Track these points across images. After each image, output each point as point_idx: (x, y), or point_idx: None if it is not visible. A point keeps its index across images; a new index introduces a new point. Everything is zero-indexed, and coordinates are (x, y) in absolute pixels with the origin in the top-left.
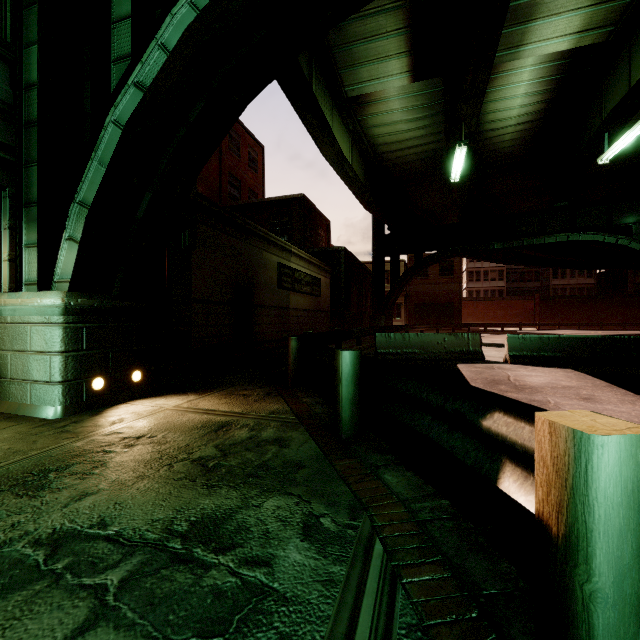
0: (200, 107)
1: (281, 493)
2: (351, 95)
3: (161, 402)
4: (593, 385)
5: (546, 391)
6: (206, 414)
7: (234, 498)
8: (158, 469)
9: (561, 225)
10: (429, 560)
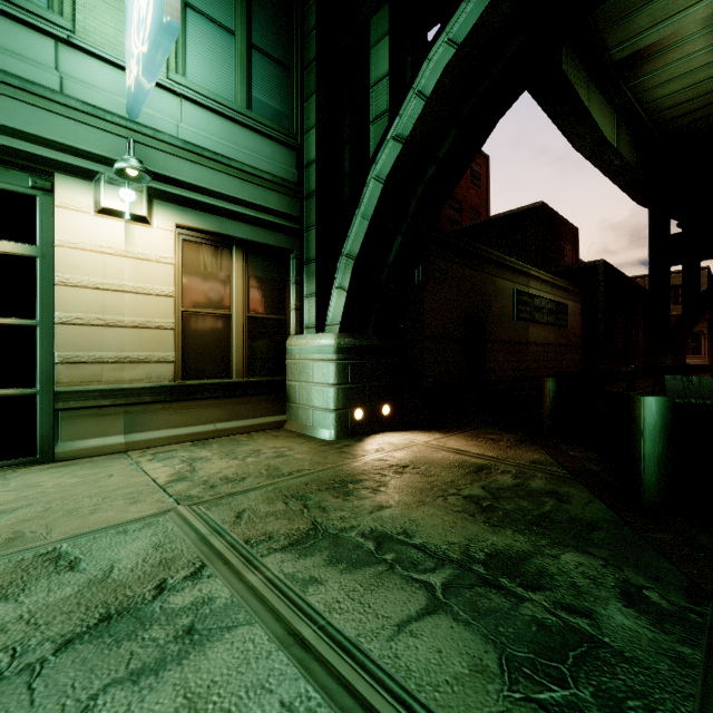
0: (449, 140)
1: (578, 550)
2: (619, 57)
3: (410, 437)
4: None
5: None
6: (458, 454)
7: (523, 542)
8: (434, 498)
9: None
10: None
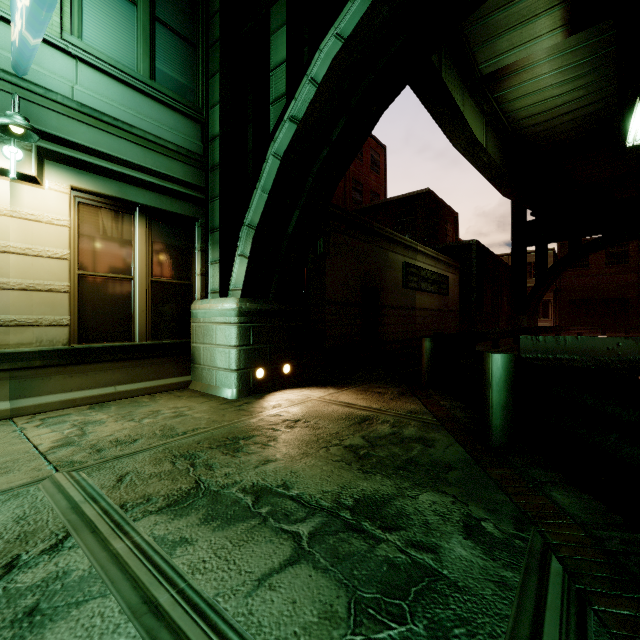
0: (340, 126)
1: (434, 490)
2: (486, 72)
3: (307, 393)
4: None
5: None
6: (347, 407)
7: (389, 486)
8: (317, 450)
9: None
10: (627, 595)
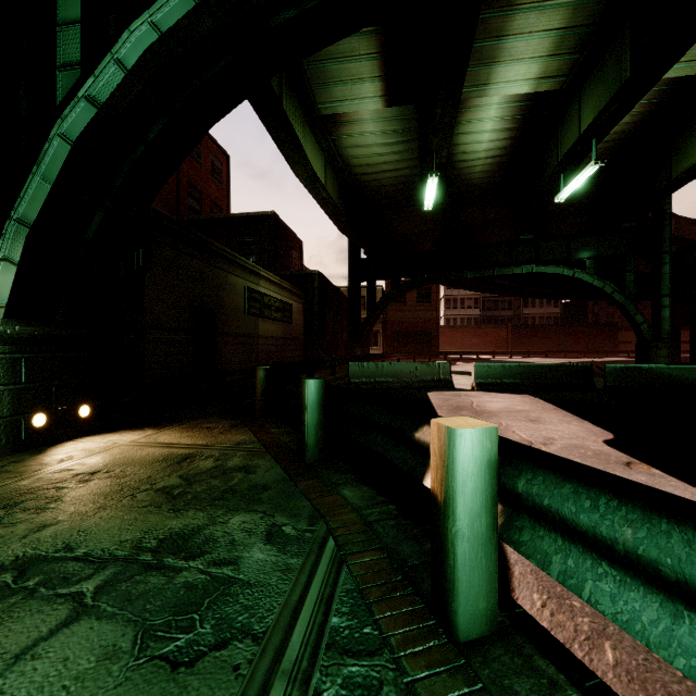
0: (160, 126)
1: (247, 511)
2: (324, 113)
3: (114, 438)
4: (542, 408)
5: (501, 415)
6: (167, 448)
7: (201, 518)
8: (120, 500)
9: (527, 257)
10: (371, 548)
